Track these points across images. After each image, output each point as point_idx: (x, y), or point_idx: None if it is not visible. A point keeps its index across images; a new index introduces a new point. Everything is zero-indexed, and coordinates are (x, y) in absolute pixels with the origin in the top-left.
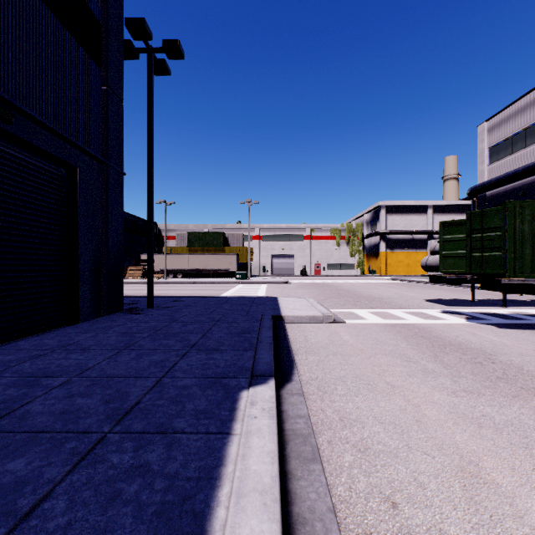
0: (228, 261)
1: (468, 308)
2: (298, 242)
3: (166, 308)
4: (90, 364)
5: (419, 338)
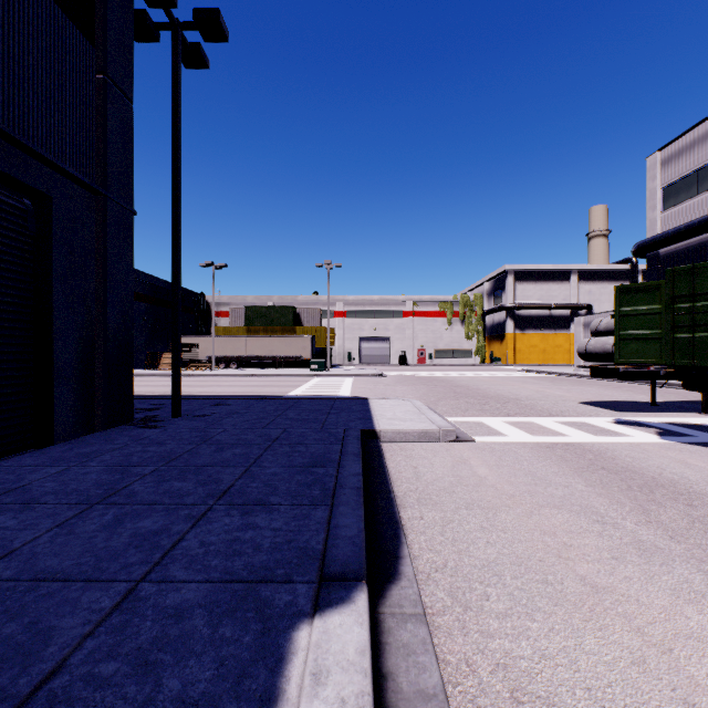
0: (300, 345)
1: (652, 416)
2: (396, 320)
3: (200, 418)
4: (17, 543)
5: (600, 472)
